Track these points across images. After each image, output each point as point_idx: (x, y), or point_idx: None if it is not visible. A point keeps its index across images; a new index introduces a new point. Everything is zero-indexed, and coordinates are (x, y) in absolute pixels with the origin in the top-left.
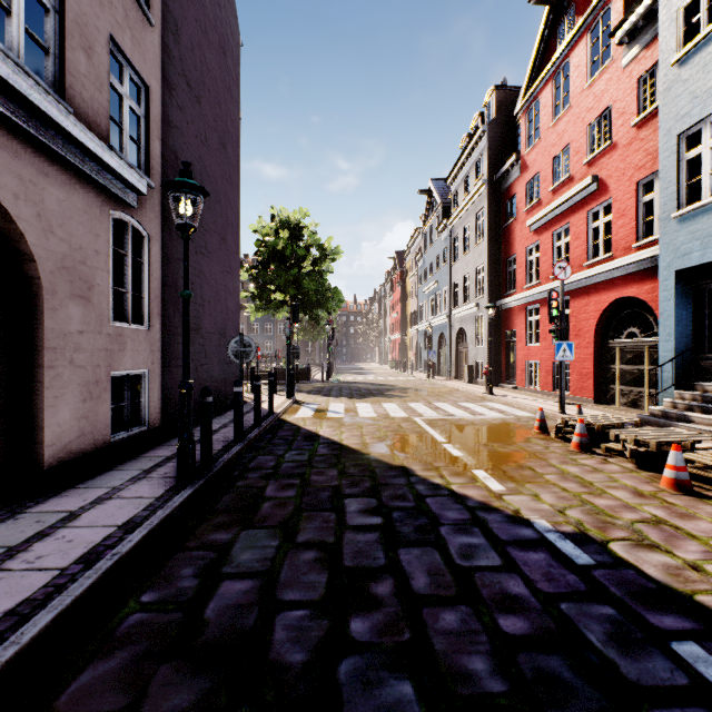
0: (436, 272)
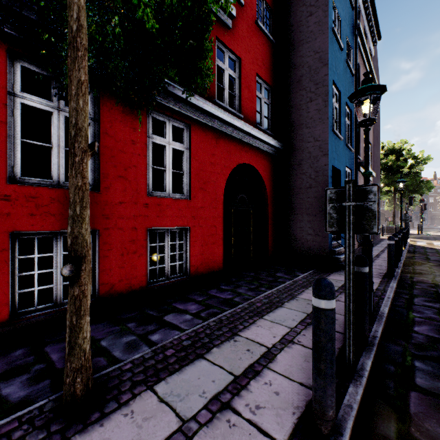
0: None
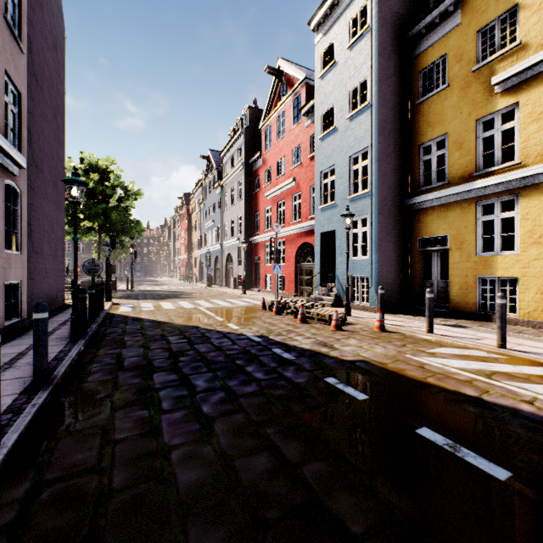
0: (213, 214)
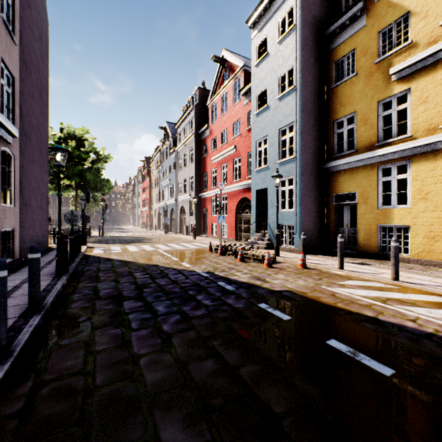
0: (169, 174)
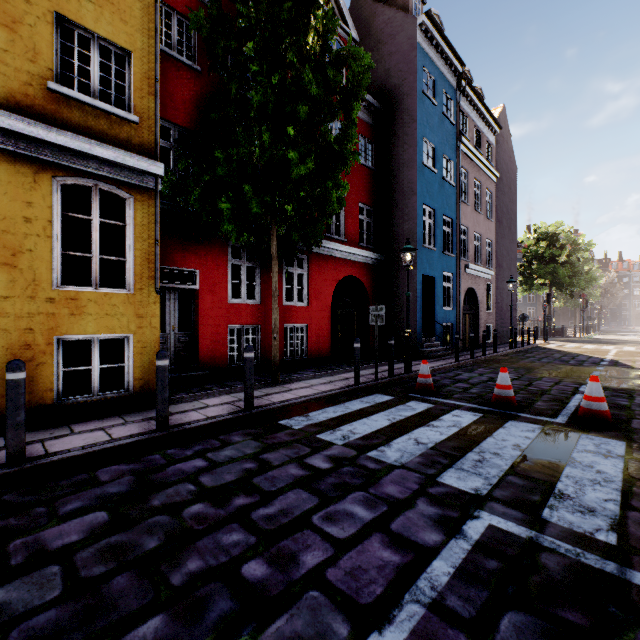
0: None
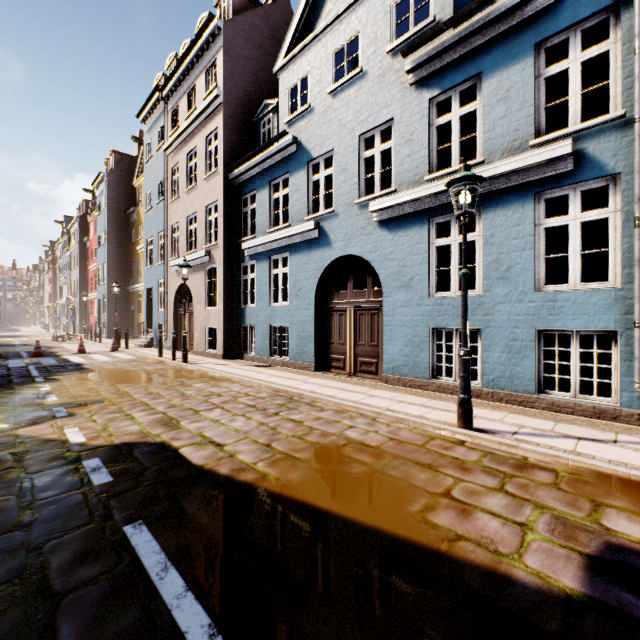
0: (66, 272)
